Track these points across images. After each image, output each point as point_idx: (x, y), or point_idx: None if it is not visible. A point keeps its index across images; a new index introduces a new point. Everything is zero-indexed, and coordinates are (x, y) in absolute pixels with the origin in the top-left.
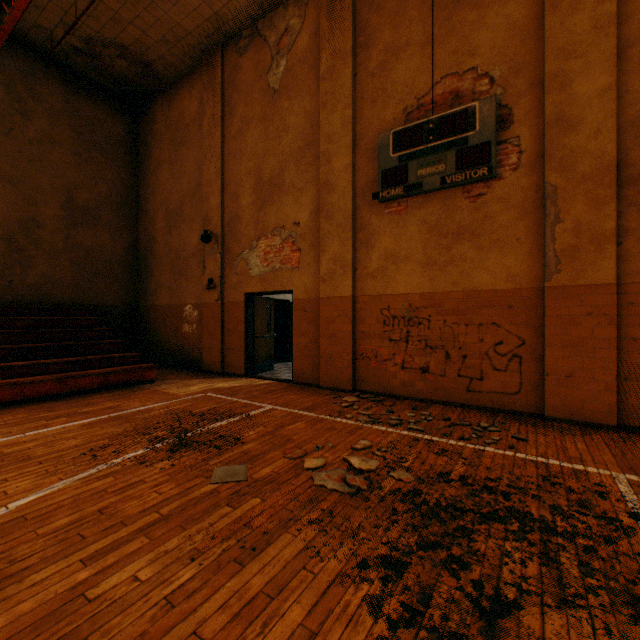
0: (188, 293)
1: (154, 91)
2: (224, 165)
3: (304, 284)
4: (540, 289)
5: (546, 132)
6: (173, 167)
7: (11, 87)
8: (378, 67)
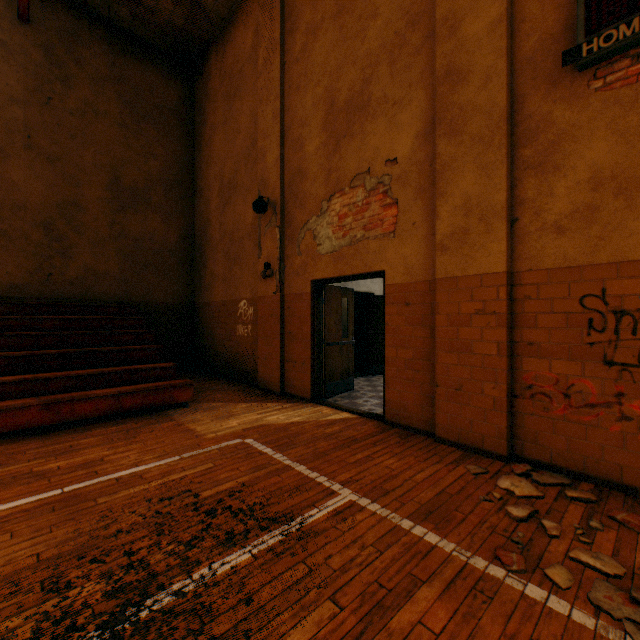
0: (242, 285)
1: (208, 42)
2: (284, 104)
3: (404, 259)
4: None
5: None
6: (227, 128)
7: (50, 50)
8: None
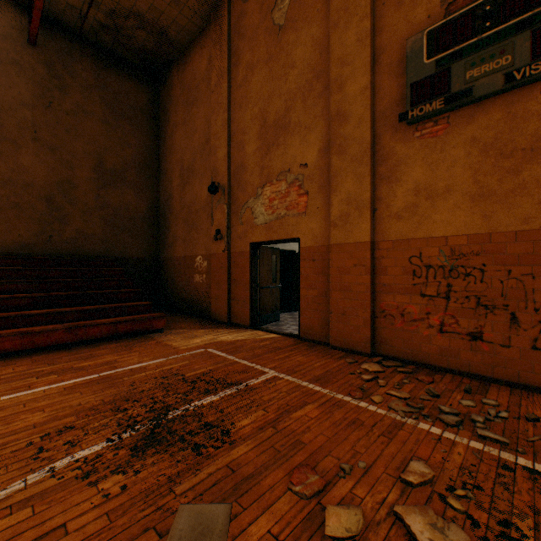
0: (198, 245)
1: (171, 60)
2: (230, 116)
3: (312, 230)
4: None
5: None
6: (186, 127)
7: (51, 66)
8: None
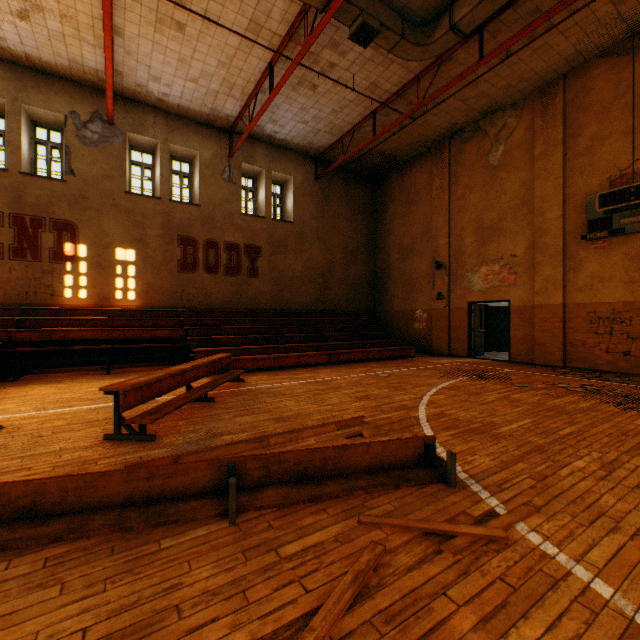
0: (418, 302)
1: (390, 169)
2: (449, 217)
3: (519, 296)
4: None
5: None
6: (405, 218)
7: (323, 190)
8: (584, 150)
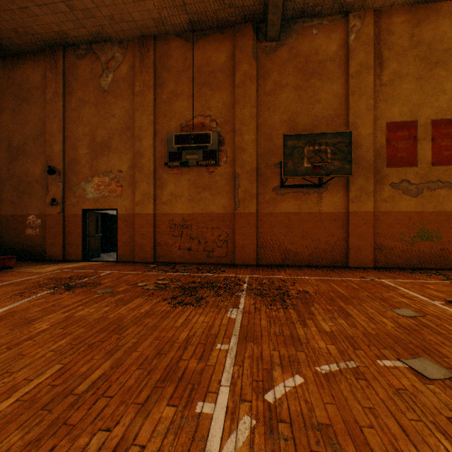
0: (32, 207)
1: None
2: (65, 125)
3: (125, 206)
4: (234, 213)
5: (236, 151)
6: (16, 115)
7: None
8: (167, 99)
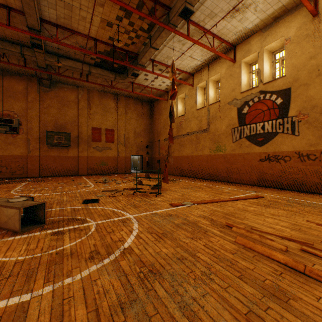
0: None
1: None
2: None
3: None
4: (28, 155)
5: (29, 129)
6: None
7: None
8: None
